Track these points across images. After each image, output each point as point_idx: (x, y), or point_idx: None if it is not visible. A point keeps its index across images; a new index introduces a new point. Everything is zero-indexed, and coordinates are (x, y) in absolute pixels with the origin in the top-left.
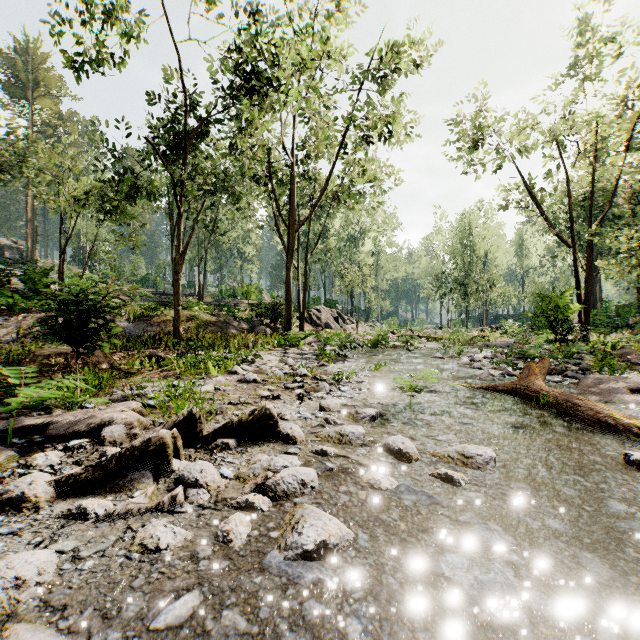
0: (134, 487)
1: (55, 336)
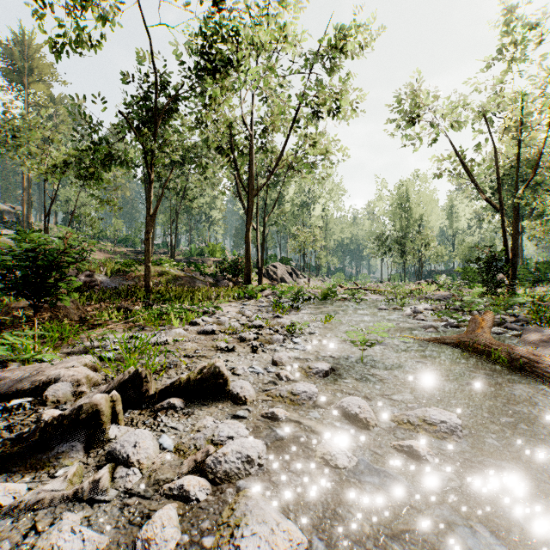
0: (59, 463)
1: (12, 291)
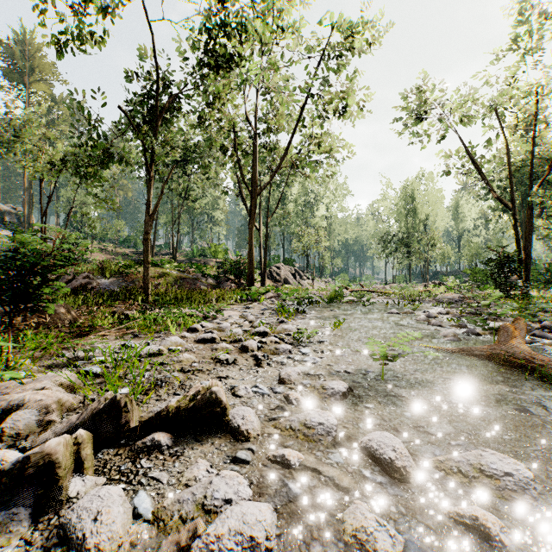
0: None
1: None
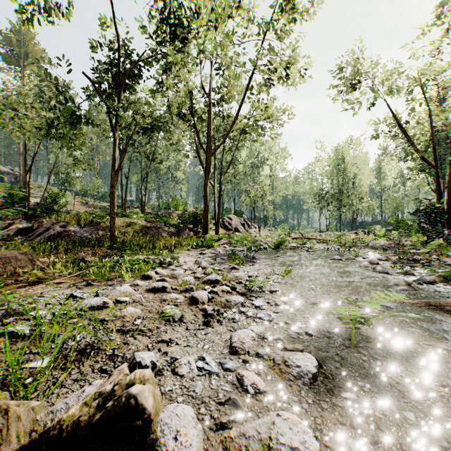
0: None
1: None
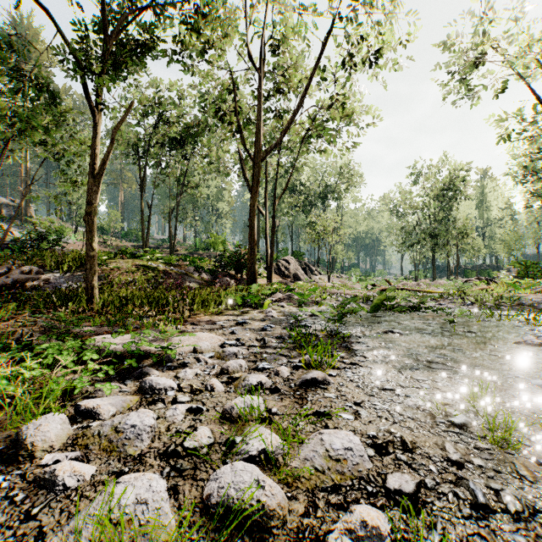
0: None
1: None
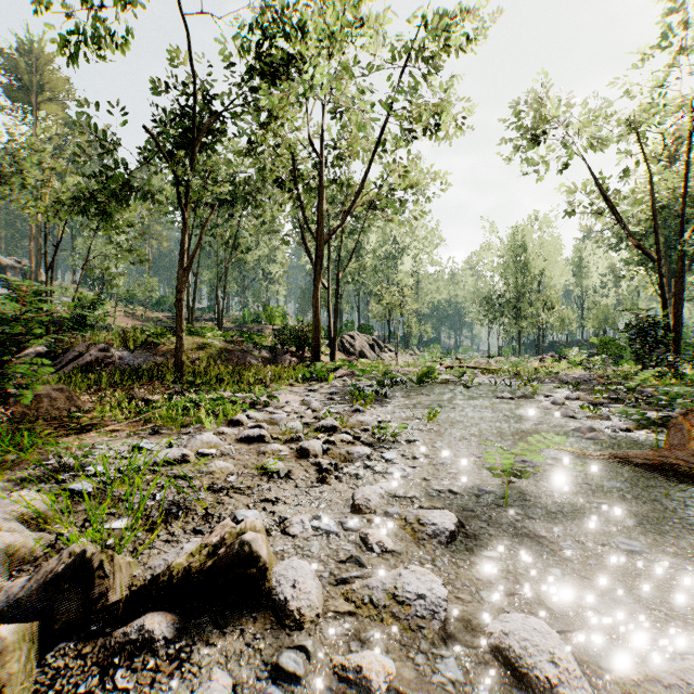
0: None
1: None
